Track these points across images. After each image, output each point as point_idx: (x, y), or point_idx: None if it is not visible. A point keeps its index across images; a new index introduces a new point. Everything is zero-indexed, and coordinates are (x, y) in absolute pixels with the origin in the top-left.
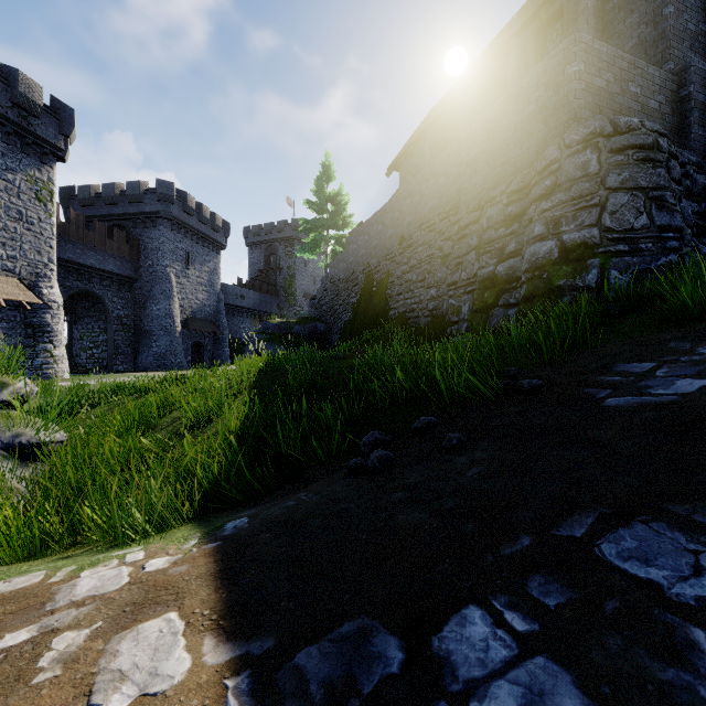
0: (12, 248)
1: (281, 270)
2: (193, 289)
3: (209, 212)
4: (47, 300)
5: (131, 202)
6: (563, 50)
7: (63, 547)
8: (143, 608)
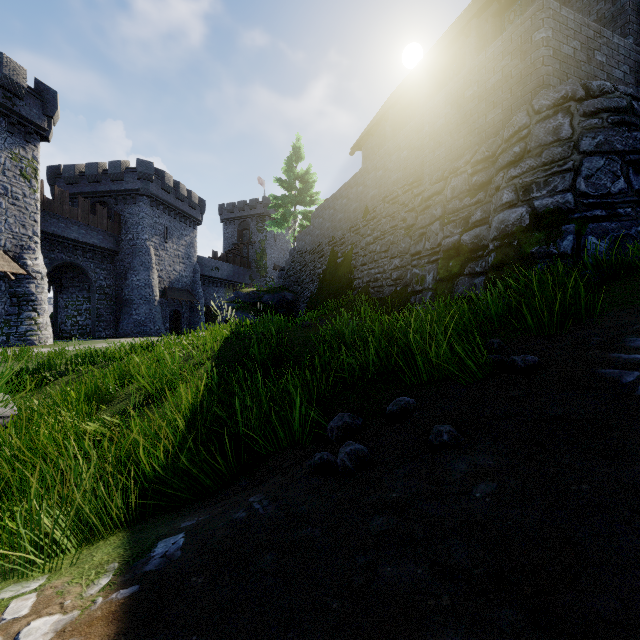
0: None
1: (253, 244)
2: (171, 261)
3: (185, 190)
4: (32, 271)
5: (113, 180)
6: (530, 17)
7: None
8: None
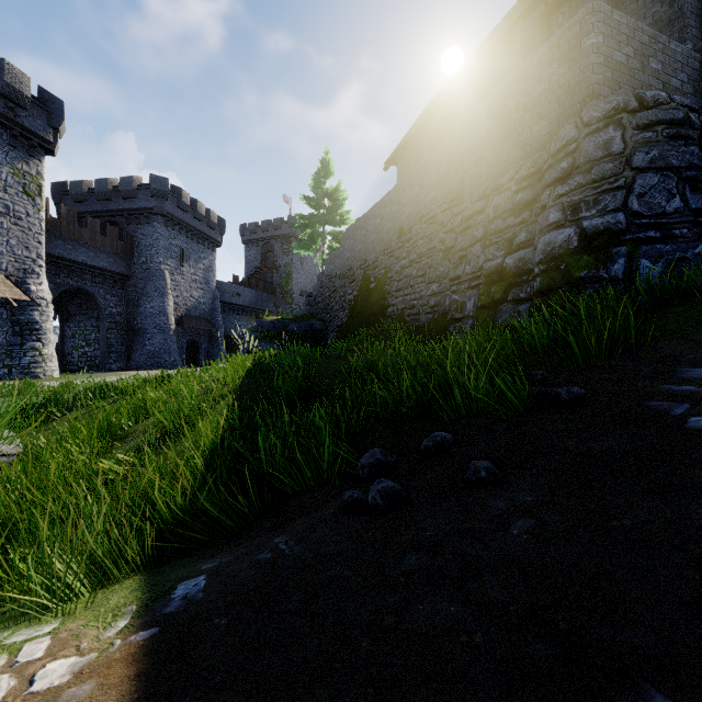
0: None
1: (278, 268)
2: (188, 286)
3: (204, 208)
4: (36, 297)
5: (125, 198)
6: (579, 21)
7: None
8: None
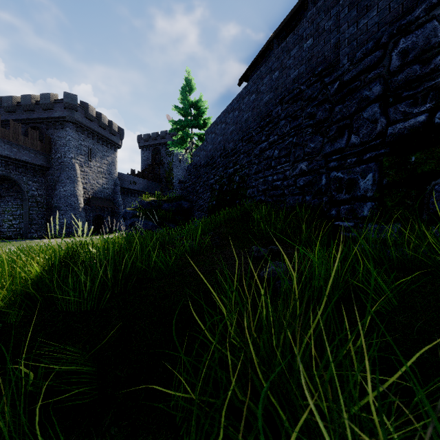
0: None
1: (163, 165)
2: (94, 176)
3: (106, 120)
4: None
5: (44, 109)
6: None
7: None
8: None
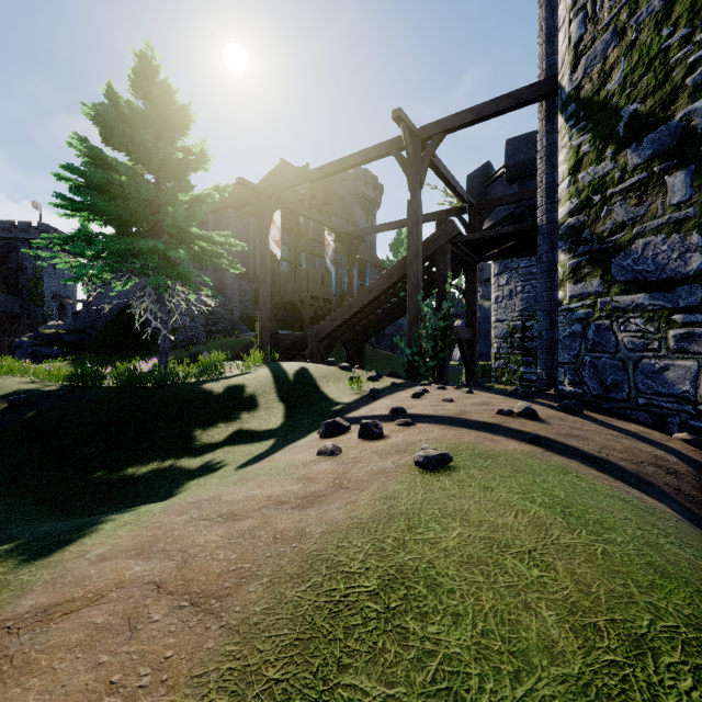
0: None
1: (25, 270)
2: None
3: None
4: None
5: None
6: None
7: None
8: None
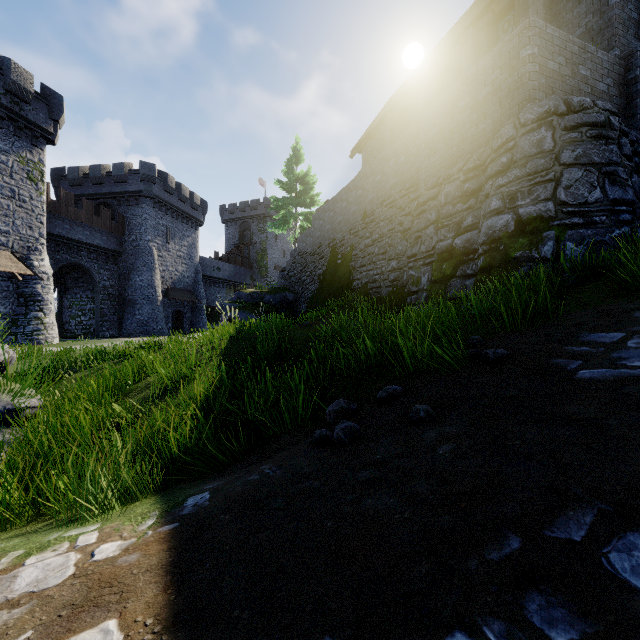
0: (5, 224)
1: (254, 245)
2: (173, 262)
3: (187, 191)
4: (38, 272)
5: (116, 182)
6: (517, 34)
7: (24, 520)
8: (81, 612)
